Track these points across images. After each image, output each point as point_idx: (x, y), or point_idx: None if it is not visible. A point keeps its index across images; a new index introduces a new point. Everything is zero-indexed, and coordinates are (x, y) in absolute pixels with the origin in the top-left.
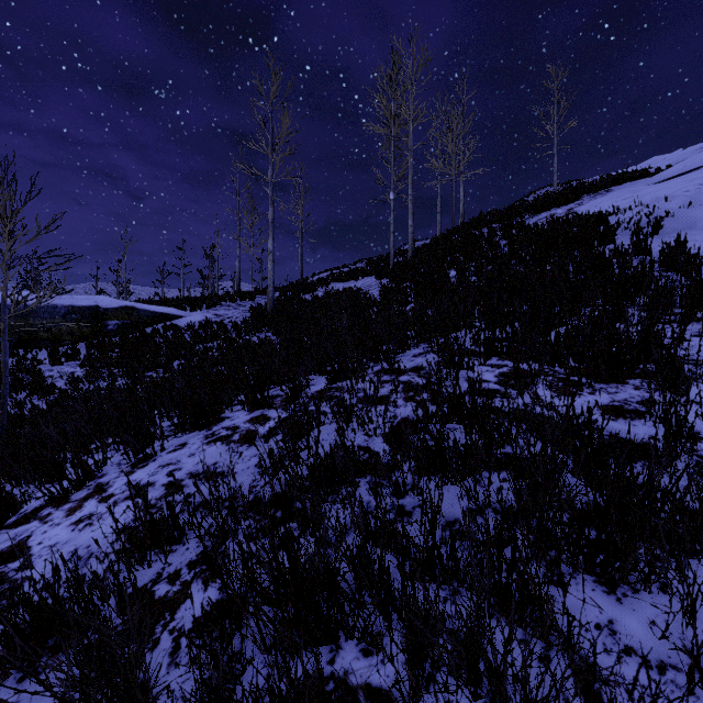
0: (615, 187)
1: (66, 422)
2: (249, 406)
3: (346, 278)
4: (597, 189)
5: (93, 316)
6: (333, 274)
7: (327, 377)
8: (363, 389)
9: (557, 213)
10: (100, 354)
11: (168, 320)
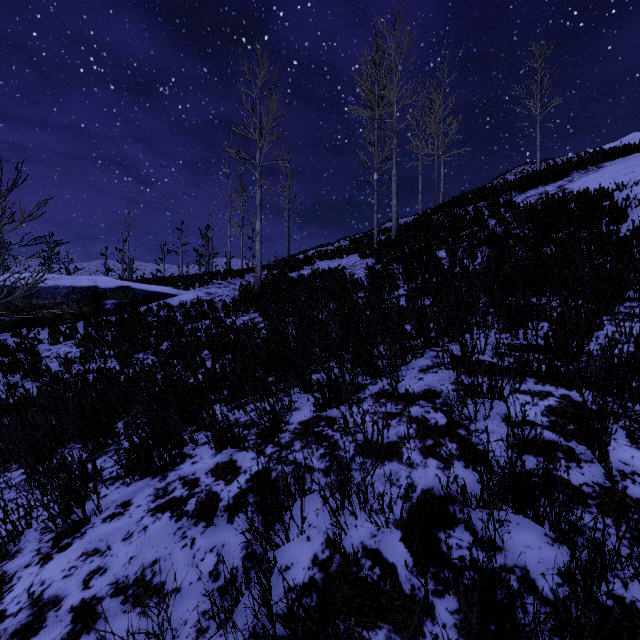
0: (606, 163)
1: (0, 453)
2: (216, 444)
3: (331, 256)
4: (586, 165)
5: (92, 296)
6: (318, 252)
7: (315, 403)
8: (362, 433)
9: (546, 191)
10: (96, 333)
11: (162, 298)
